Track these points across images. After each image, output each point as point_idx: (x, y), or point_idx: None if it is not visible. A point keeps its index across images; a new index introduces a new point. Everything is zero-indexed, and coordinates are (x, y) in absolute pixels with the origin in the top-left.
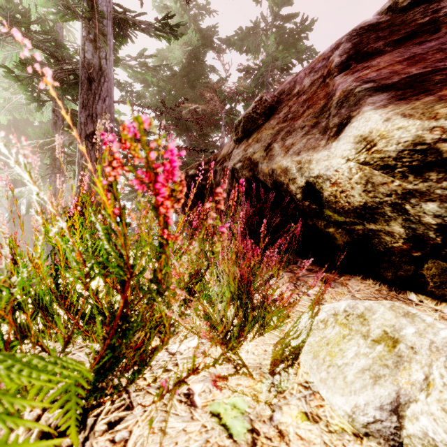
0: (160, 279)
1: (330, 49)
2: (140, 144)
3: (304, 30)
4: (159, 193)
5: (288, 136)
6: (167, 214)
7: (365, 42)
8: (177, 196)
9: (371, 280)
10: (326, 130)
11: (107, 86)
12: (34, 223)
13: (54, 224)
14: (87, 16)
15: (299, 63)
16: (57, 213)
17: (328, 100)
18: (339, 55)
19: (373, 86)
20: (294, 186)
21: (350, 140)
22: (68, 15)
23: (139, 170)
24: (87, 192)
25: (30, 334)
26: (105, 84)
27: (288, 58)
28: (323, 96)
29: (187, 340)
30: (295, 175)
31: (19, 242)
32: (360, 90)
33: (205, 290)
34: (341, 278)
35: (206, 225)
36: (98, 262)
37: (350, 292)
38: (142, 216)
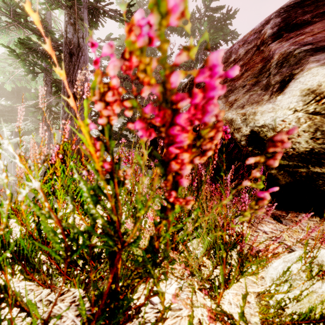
0: (157, 248)
1: (260, 25)
2: (155, 58)
3: (229, 18)
4: (174, 141)
5: (231, 94)
6: (180, 171)
7: (293, 16)
8: (203, 146)
9: (318, 217)
10: (268, 87)
11: (84, 59)
12: (18, 170)
13: (36, 171)
14: (69, 4)
15: (225, 43)
16: (40, 160)
17: (266, 63)
18: (270, 28)
19: (312, 47)
20: (239, 135)
21: (297, 94)
22: (54, 5)
23: (147, 105)
24: (68, 140)
25: (7, 294)
26: (82, 57)
27: (217, 39)
28: (259, 61)
29: (164, 284)
30: (240, 125)
31: (1, 190)
32: (299, 51)
33: (189, 241)
34: (288, 215)
35: (238, 188)
36: (82, 231)
37: (304, 230)
38: (143, 174)
